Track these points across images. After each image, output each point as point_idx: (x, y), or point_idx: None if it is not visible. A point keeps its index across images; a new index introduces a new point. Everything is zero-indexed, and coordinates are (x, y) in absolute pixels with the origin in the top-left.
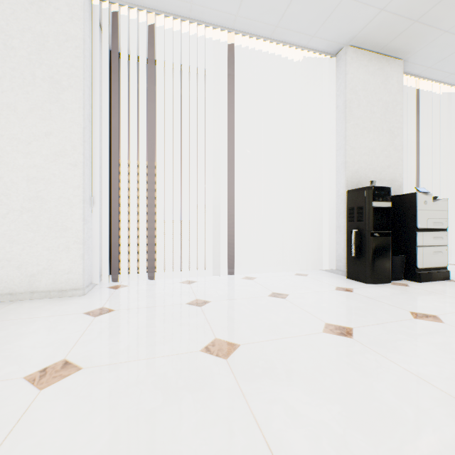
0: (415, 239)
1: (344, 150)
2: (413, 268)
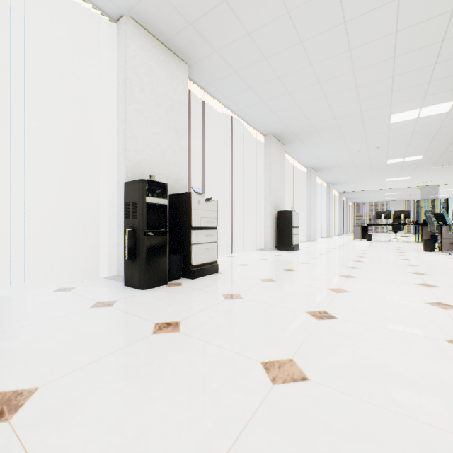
0: (191, 238)
1: (125, 135)
2: (189, 265)
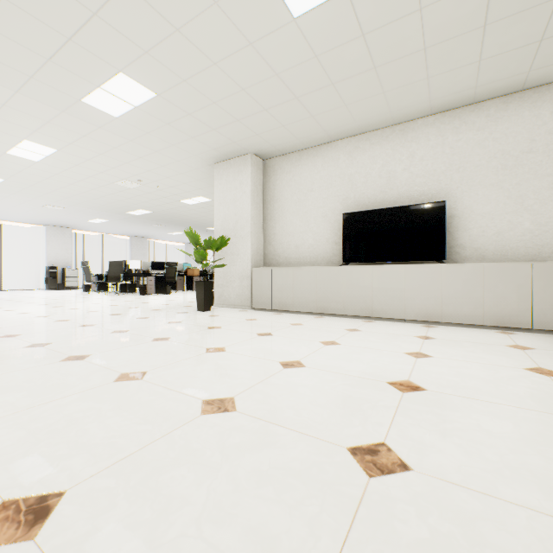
0: (66, 279)
1: (47, 254)
2: (66, 287)
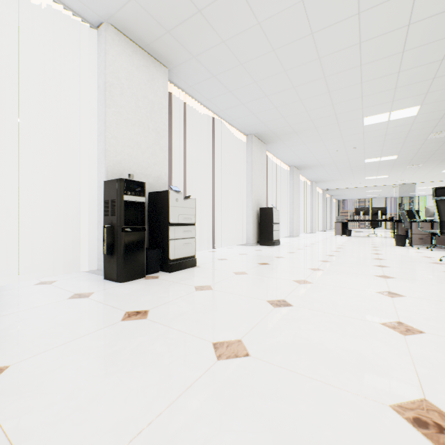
0: (168, 233)
1: (105, 136)
2: (167, 260)
